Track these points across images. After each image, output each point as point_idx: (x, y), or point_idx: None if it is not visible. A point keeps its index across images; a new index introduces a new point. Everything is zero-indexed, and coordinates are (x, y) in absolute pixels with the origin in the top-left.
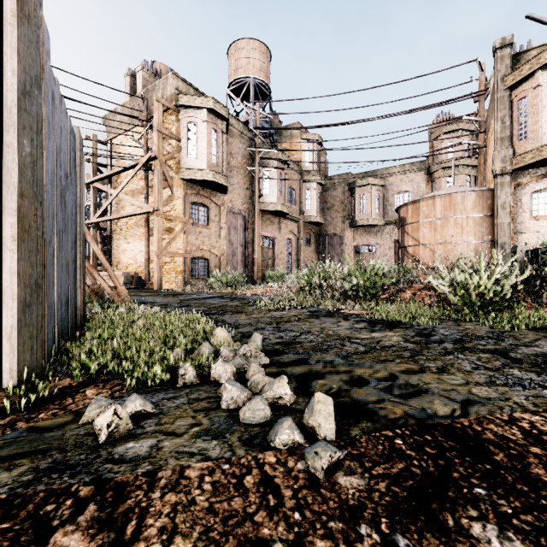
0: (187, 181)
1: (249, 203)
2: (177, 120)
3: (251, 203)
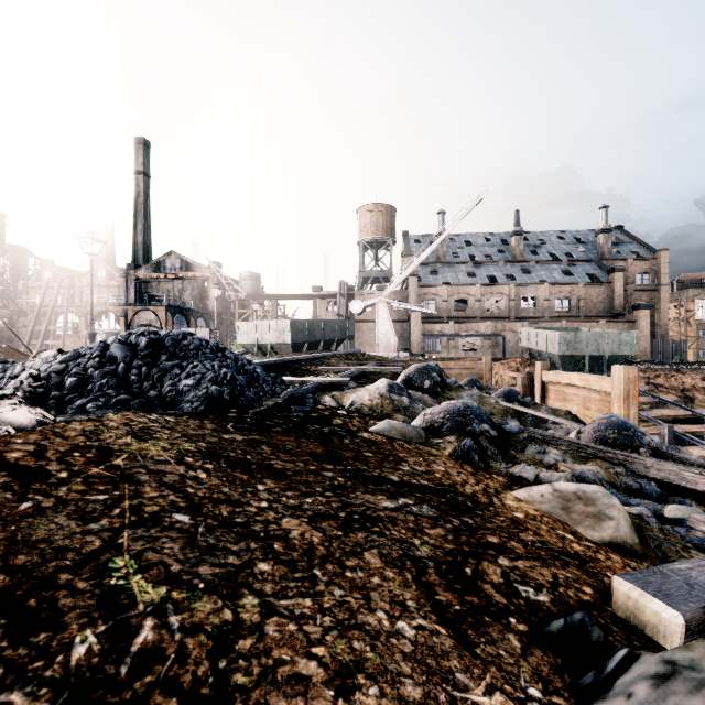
0: (697, 323)
1: None
2: (693, 304)
3: None
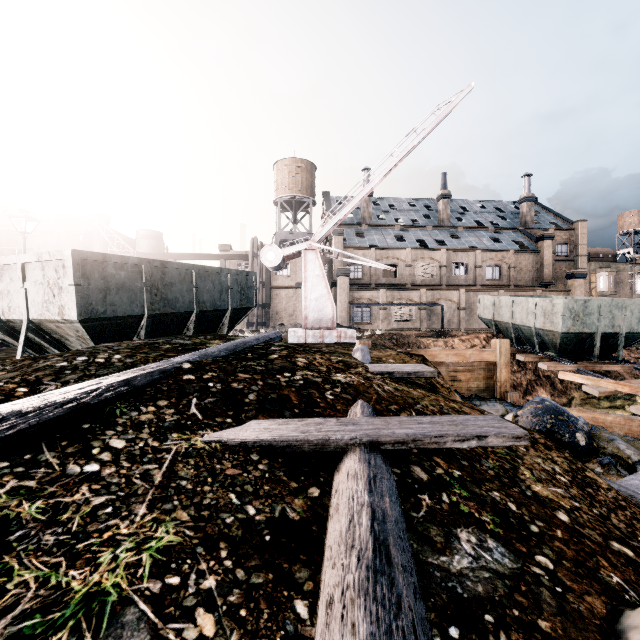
0: (599, 295)
1: (628, 295)
2: (595, 277)
3: (630, 295)
